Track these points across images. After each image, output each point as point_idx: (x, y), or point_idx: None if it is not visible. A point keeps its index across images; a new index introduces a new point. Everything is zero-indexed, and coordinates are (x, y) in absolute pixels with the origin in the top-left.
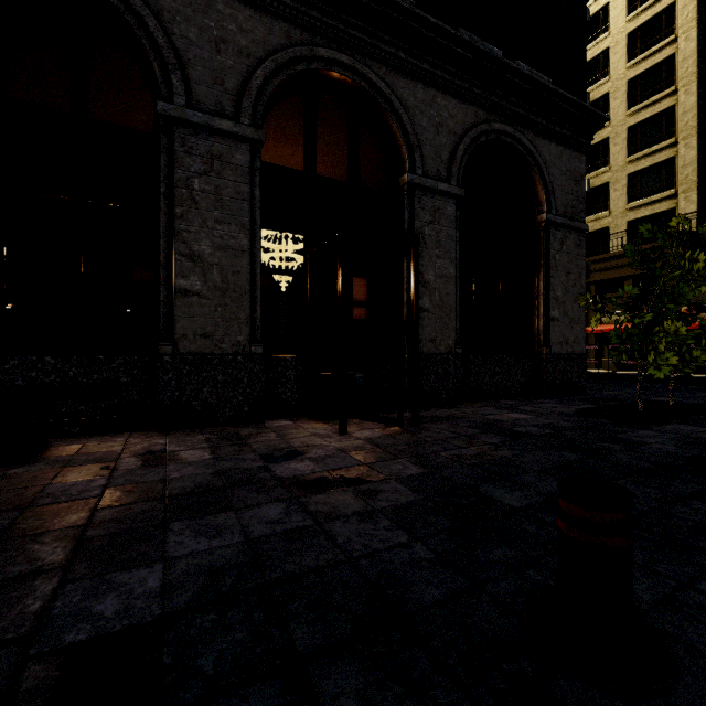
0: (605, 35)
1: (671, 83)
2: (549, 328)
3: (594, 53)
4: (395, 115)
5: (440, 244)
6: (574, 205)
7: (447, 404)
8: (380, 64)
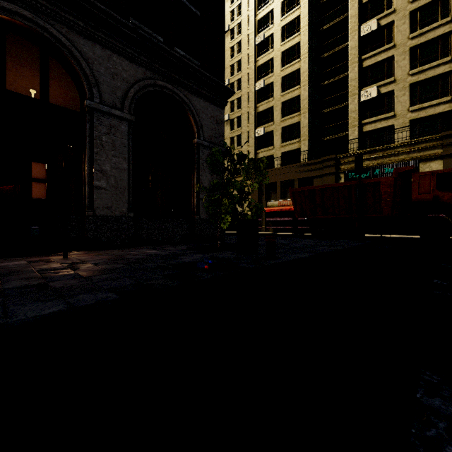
0: (271, 50)
1: (299, 83)
2: (200, 204)
3: (267, 59)
4: (76, 61)
5: (116, 148)
6: (216, 137)
7: (121, 247)
8: (62, 25)
